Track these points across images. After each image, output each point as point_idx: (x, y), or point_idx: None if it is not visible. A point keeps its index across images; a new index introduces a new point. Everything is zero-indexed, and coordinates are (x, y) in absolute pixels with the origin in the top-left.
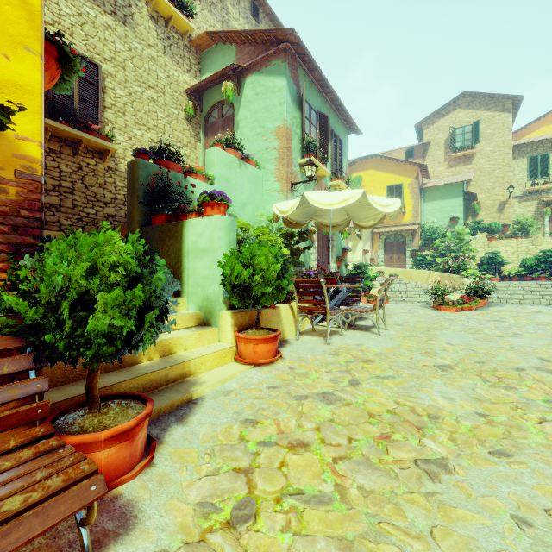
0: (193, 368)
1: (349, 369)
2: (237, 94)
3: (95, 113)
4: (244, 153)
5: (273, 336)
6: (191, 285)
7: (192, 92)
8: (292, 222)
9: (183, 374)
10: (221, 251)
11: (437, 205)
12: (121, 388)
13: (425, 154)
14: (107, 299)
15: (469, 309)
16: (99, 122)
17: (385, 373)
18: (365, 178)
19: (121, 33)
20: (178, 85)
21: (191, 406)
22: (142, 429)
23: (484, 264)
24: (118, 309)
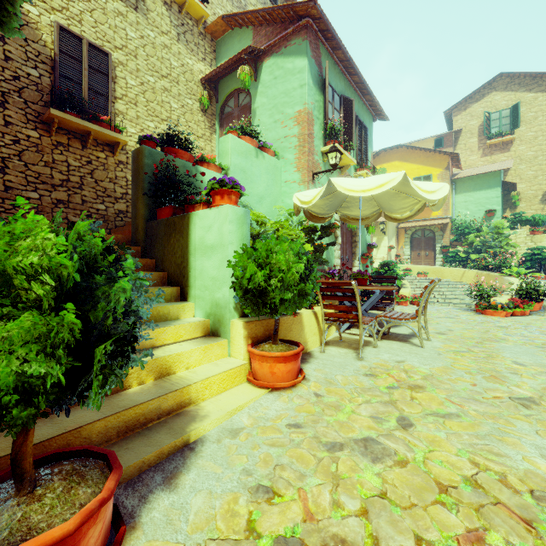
0: (194, 395)
1: (394, 400)
2: (254, 80)
3: (105, 104)
4: (261, 141)
5: (295, 353)
6: (198, 288)
7: (207, 81)
8: (315, 215)
9: (181, 404)
10: (232, 248)
11: (471, 197)
12: (93, 430)
13: (456, 143)
14: (10, 331)
15: (522, 313)
16: (109, 114)
17: (444, 409)
18: (389, 170)
19: (132, 19)
20: (192, 75)
21: (185, 455)
22: (95, 523)
23: (526, 261)
24: (37, 345)
